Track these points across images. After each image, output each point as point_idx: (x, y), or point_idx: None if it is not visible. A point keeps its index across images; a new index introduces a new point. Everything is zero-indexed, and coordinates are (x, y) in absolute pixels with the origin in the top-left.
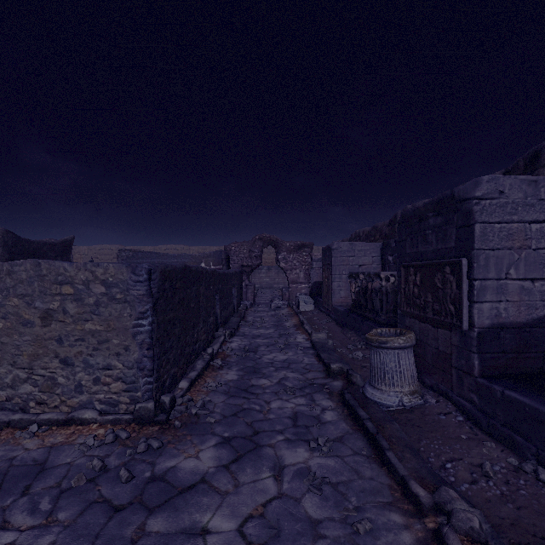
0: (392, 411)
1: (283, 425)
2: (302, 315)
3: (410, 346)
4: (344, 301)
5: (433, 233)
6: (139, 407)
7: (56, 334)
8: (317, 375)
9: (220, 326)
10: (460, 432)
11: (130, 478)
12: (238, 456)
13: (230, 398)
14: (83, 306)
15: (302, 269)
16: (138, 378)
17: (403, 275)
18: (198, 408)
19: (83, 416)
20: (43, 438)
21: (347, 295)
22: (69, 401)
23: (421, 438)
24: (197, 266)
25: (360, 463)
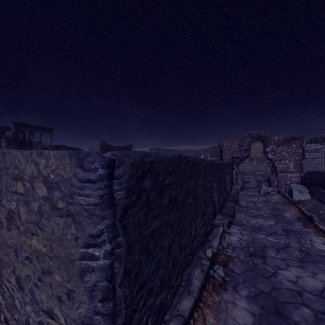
0: None
1: None
2: (300, 205)
3: None
4: None
5: None
6: None
7: (14, 242)
8: None
9: (217, 211)
10: None
11: None
12: None
13: None
14: (29, 213)
15: (292, 160)
16: None
17: None
18: None
19: None
20: None
21: None
22: None
23: None
24: (195, 156)
25: None
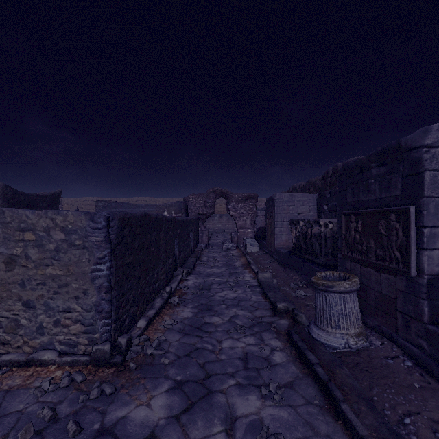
0: (338, 353)
1: (234, 367)
2: (249, 256)
3: (355, 290)
4: (285, 244)
5: (375, 183)
6: (95, 349)
7: (19, 278)
8: (264, 313)
9: (179, 266)
10: (411, 379)
11: (78, 431)
12: (189, 405)
13: (184, 336)
14: (43, 252)
15: (249, 217)
16: (96, 320)
17: (343, 222)
18: (154, 348)
19: (43, 358)
20: (1, 381)
21: (288, 238)
22: (31, 342)
23: (372, 386)
24: (157, 214)
25: (314, 415)
